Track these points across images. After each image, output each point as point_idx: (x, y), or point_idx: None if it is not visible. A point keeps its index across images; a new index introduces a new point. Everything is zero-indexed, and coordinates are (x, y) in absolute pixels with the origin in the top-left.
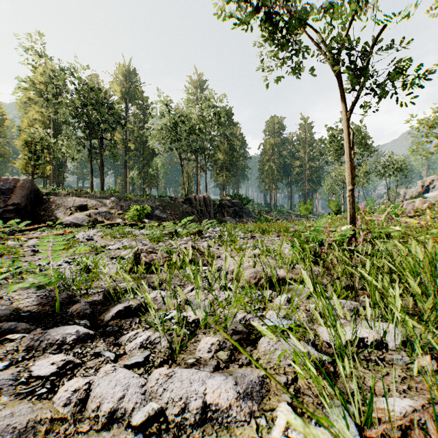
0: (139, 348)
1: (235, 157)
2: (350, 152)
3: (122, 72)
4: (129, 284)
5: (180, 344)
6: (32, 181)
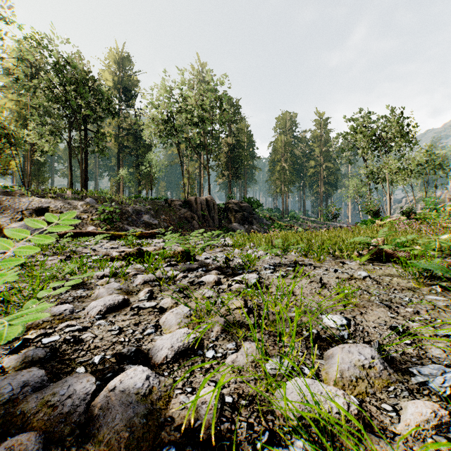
0: None
1: (243, 156)
2: None
3: (114, 59)
4: None
5: None
6: None
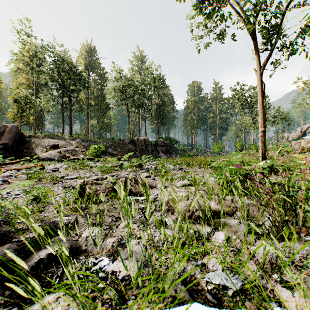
0: None
1: (167, 111)
2: (262, 100)
3: (86, 50)
4: (62, 221)
5: None
6: (17, 127)
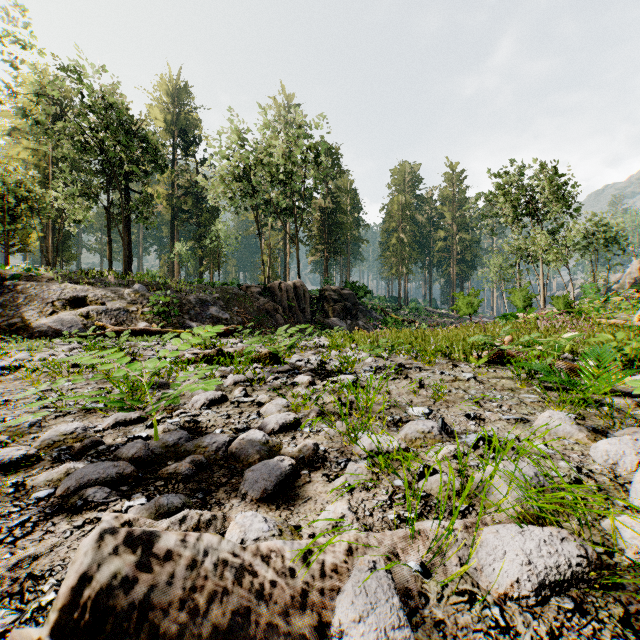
0: None
1: (345, 224)
2: None
3: (167, 90)
4: None
5: None
6: None
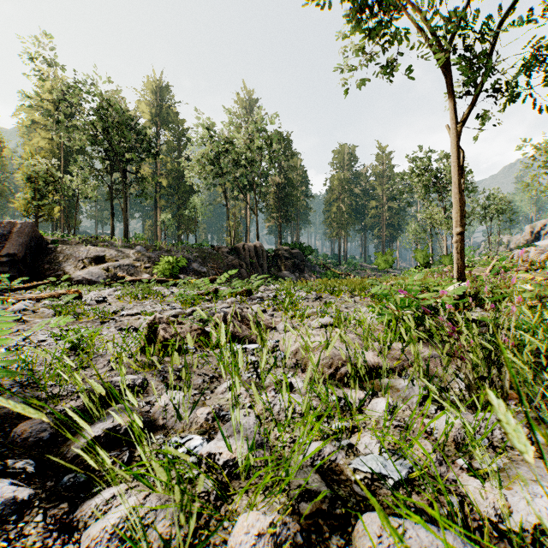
0: (109, 539)
1: (295, 196)
2: (458, 180)
3: (152, 89)
4: (124, 381)
5: (196, 523)
6: (33, 224)
